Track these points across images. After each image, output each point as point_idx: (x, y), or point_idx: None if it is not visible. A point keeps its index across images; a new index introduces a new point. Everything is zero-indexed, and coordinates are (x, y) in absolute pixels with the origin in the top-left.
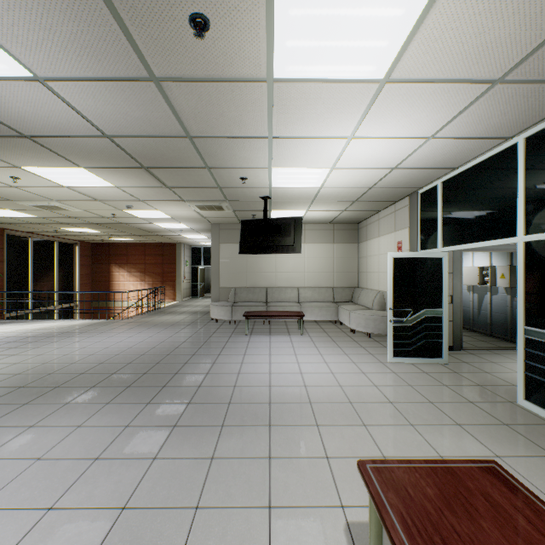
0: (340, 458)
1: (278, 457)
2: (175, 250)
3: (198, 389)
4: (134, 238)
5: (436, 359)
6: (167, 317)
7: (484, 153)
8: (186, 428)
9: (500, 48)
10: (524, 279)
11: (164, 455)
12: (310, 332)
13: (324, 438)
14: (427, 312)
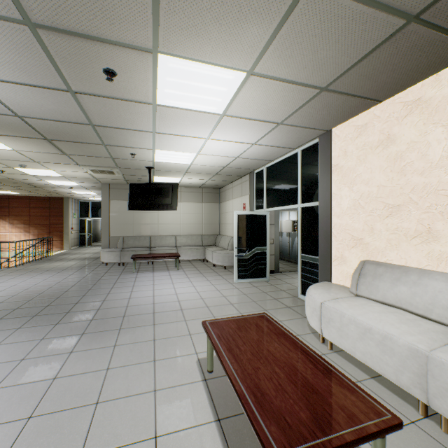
0: (198, 334)
1: (160, 339)
2: (63, 204)
3: (98, 311)
4: (18, 192)
5: (263, 278)
6: (57, 263)
7: (285, 154)
8: (93, 334)
9: (276, 111)
10: (301, 228)
11: (79, 349)
12: (184, 268)
13: (189, 326)
14: (257, 249)
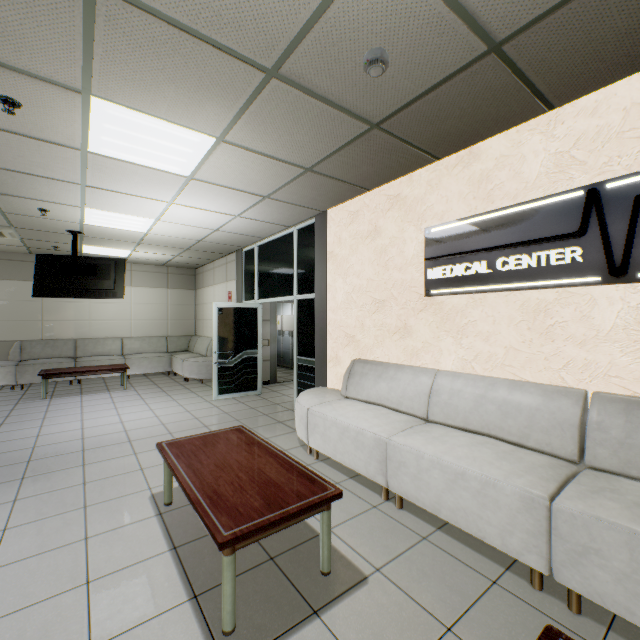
0: (153, 467)
1: (94, 481)
2: None
3: None
4: None
5: (253, 392)
6: None
7: (279, 232)
8: None
9: (260, 183)
10: (297, 325)
11: None
12: (137, 386)
13: (141, 459)
14: (246, 354)
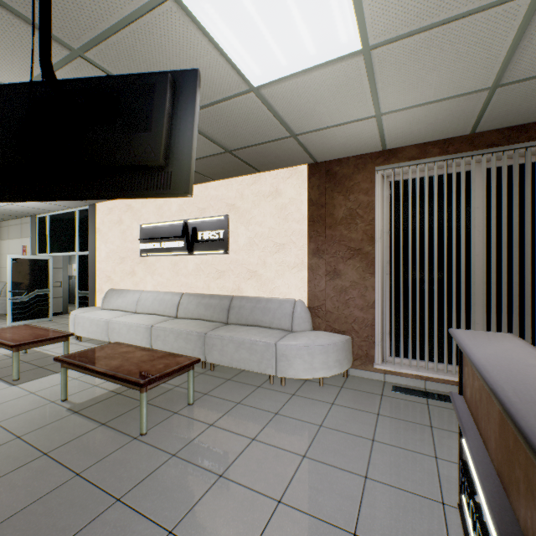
0: None
1: None
2: None
3: None
4: None
5: (46, 319)
6: None
7: (66, 209)
8: None
9: None
10: (79, 271)
11: None
12: None
13: None
14: (39, 292)
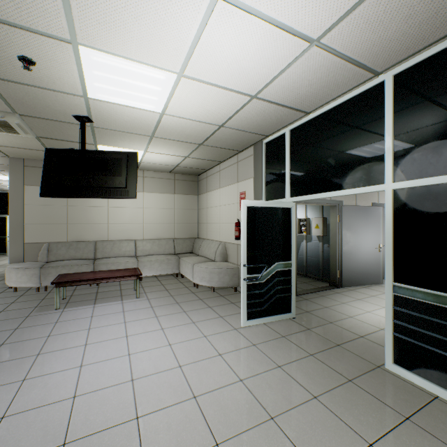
0: None
1: None
2: None
3: None
4: None
5: (286, 315)
6: None
7: (342, 95)
8: None
9: None
10: (393, 231)
11: None
12: (149, 292)
13: None
14: (278, 266)
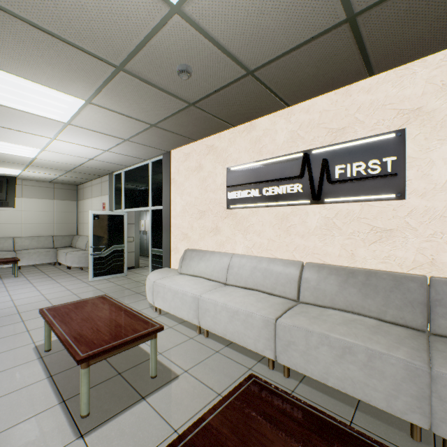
0: (38, 328)
1: None
2: None
3: None
4: None
5: (121, 274)
6: None
7: (139, 163)
8: None
9: (120, 131)
10: (152, 227)
11: None
12: (27, 274)
13: (28, 324)
14: (115, 247)
